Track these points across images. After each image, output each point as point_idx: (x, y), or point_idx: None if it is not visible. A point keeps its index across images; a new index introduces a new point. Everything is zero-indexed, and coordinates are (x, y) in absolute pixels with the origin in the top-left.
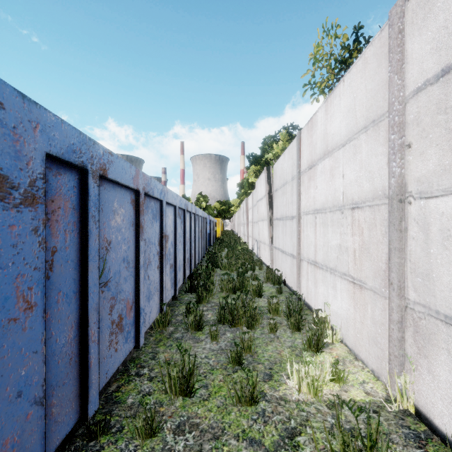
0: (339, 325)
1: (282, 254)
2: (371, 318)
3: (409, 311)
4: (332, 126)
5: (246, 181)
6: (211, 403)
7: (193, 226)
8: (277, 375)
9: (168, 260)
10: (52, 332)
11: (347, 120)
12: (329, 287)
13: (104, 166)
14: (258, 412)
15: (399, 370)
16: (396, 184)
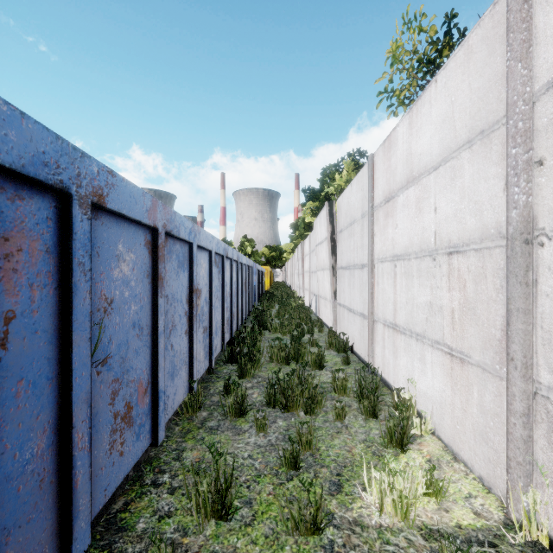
0: (429, 411)
1: (349, 313)
2: (479, 406)
3: (541, 400)
4: (420, 143)
5: (302, 221)
6: (256, 530)
7: (234, 277)
8: (348, 484)
9: (200, 323)
10: (6, 444)
11: (441, 134)
12: (415, 359)
13: (99, 190)
14: (323, 546)
15: (524, 483)
16: (520, 218)
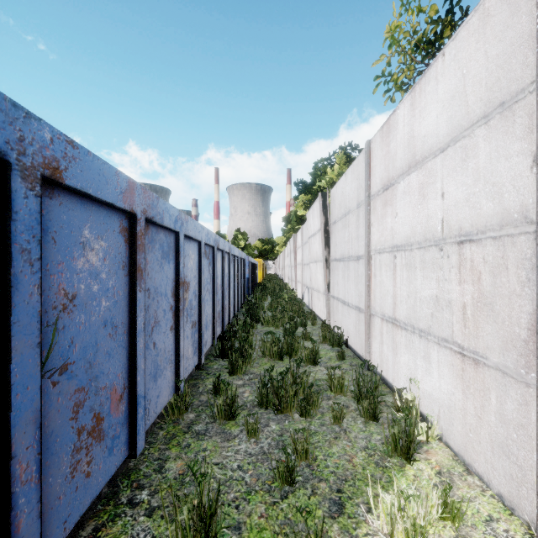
0: (435, 414)
1: (343, 306)
2: (498, 414)
3: None
4: (424, 124)
5: (294, 215)
6: None
7: (226, 269)
8: (350, 504)
9: (189, 317)
10: None
11: (449, 111)
12: (417, 357)
13: (54, 162)
14: None
15: None
16: None
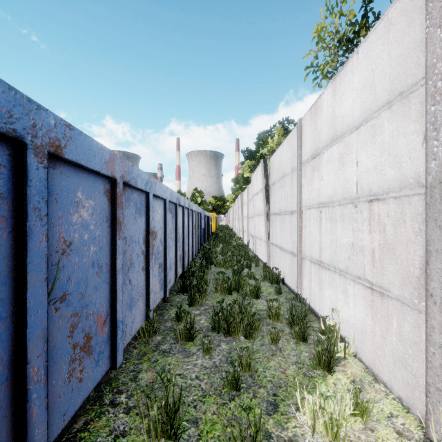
0: (351, 336)
1: (281, 251)
2: (398, 334)
3: None
4: (343, 107)
5: (241, 177)
6: None
7: (186, 221)
8: (283, 404)
9: (156, 260)
10: None
11: (362, 97)
12: (338, 291)
13: (57, 141)
14: None
15: None
16: (439, 168)
